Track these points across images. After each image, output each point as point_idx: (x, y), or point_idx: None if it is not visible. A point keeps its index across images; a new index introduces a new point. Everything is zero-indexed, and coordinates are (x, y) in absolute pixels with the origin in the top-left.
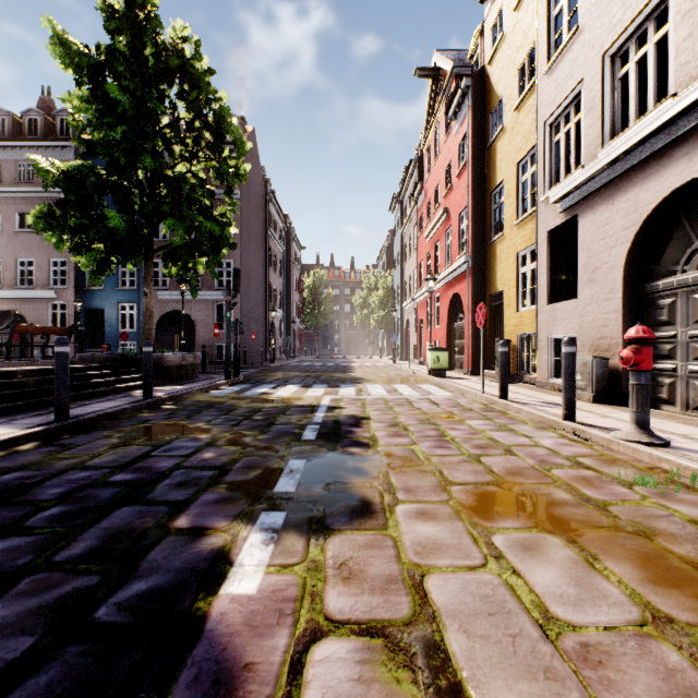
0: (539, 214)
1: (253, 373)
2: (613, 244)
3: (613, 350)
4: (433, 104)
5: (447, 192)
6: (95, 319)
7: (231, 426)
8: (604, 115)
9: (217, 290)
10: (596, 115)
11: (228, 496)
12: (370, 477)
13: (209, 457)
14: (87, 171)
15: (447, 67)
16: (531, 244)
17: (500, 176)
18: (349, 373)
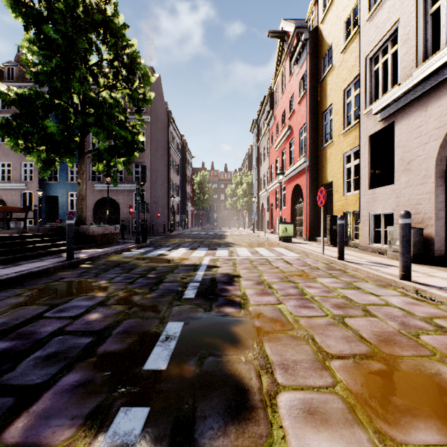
0: (361, 124)
1: (157, 239)
2: (426, 141)
3: (426, 222)
4: (280, 56)
5: (291, 115)
6: (52, 202)
7: (127, 284)
8: (418, 43)
9: (134, 183)
10: (410, 44)
11: (91, 378)
12: (244, 346)
13: (95, 319)
14: (37, 95)
15: (291, 28)
16: (354, 147)
17: (329, 100)
18: (223, 239)
